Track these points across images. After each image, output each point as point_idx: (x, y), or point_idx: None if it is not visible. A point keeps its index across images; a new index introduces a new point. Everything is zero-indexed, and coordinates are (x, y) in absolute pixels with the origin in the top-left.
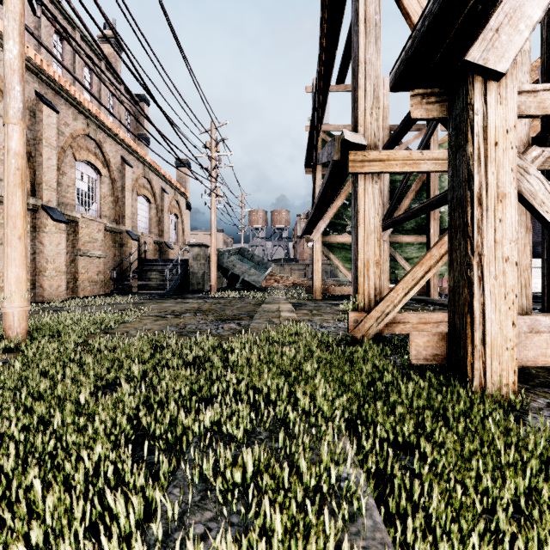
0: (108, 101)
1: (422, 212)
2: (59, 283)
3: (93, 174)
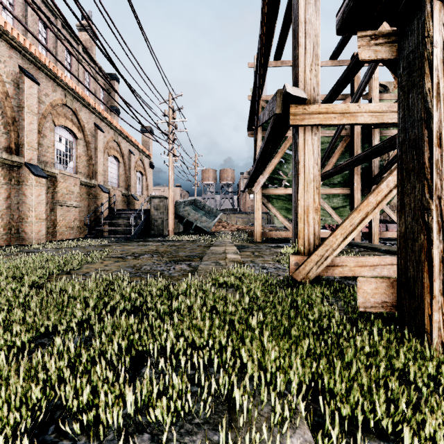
0: (85, 79)
1: (349, 167)
2: (39, 228)
3: (70, 138)
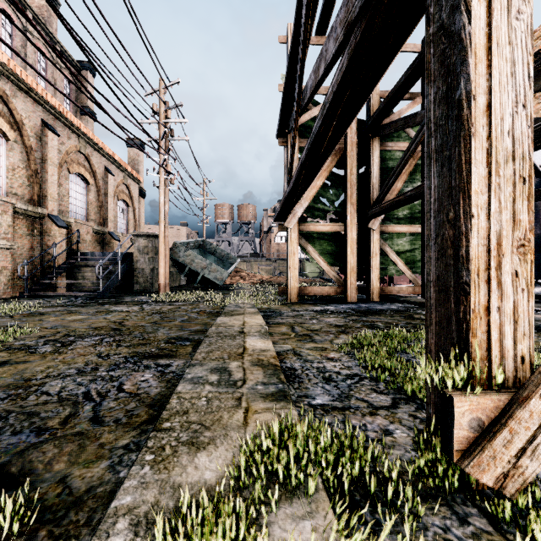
0: (38, 62)
1: None
2: None
3: None
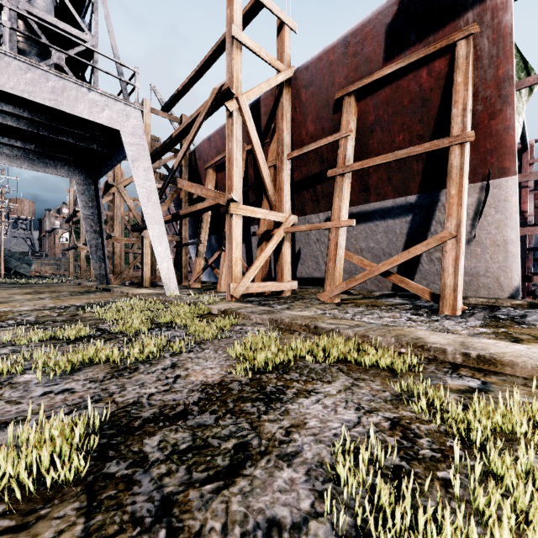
0: None
1: None
2: None
3: None
